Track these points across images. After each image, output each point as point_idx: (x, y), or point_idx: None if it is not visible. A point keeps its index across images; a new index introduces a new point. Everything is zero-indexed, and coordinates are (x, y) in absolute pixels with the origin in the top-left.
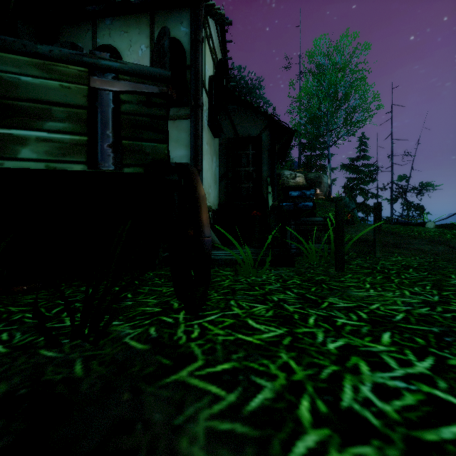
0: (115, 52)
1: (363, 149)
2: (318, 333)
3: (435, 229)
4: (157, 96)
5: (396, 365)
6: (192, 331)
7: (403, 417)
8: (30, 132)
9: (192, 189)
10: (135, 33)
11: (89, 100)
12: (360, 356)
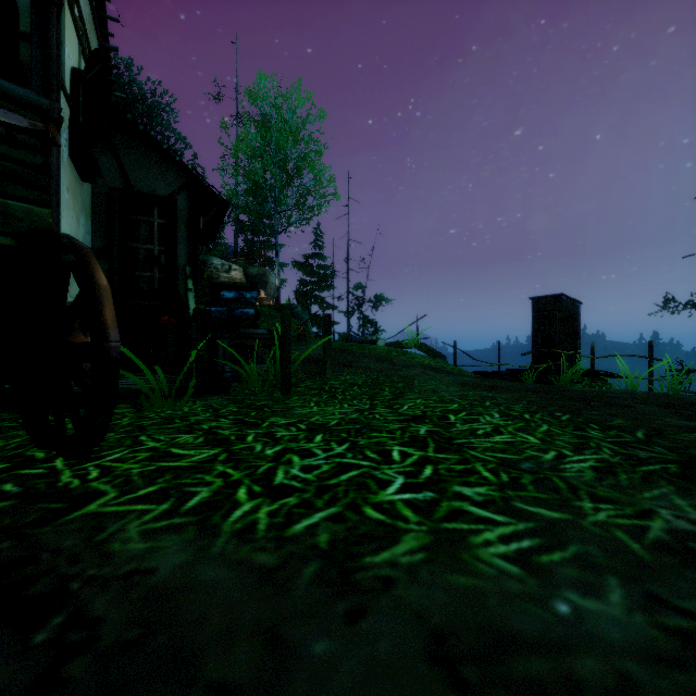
0: None
1: (318, 245)
2: (257, 446)
3: (385, 346)
4: (25, 132)
5: (322, 453)
6: (87, 474)
7: (319, 478)
8: None
9: (86, 276)
10: None
11: None
12: (295, 453)
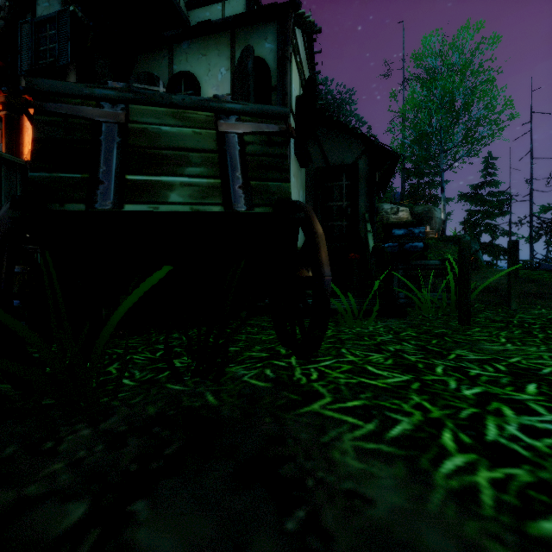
0: (193, 78)
1: (489, 172)
2: (449, 380)
3: None
4: (276, 135)
5: (545, 412)
6: (310, 374)
7: None
8: (175, 178)
9: (309, 228)
10: (214, 56)
11: (218, 144)
12: (502, 402)
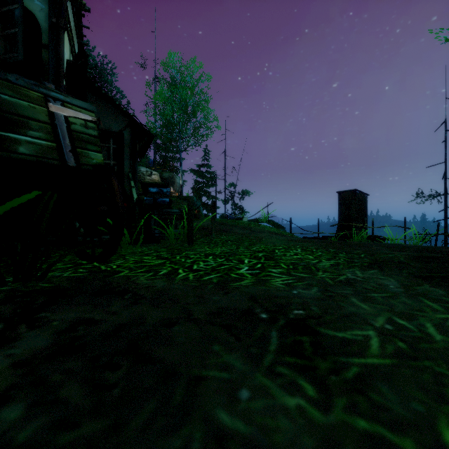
0: None
1: (206, 158)
2: (182, 259)
3: (247, 221)
4: (90, 122)
5: (212, 261)
6: (111, 266)
7: (212, 267)
8: (21, 137)
9: (111, 181)
10: None
11: (50, 119)
12: (200, 261)
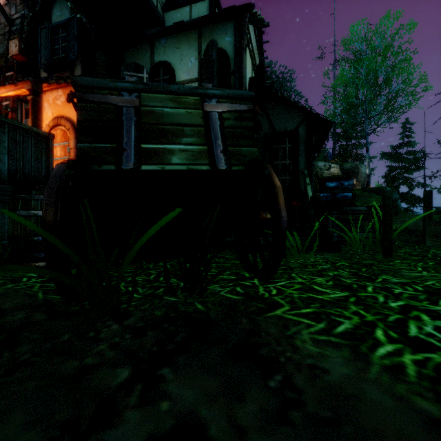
0: (169, 66)
1: (406, 135)
2: (378, 296)
3: None
4: (246, 112)
5: None
6: (270, 290)
7: None
8: (175, 146)
9: (270, 181)
10: (185, 48)
11: (204, 120)
12: (421, 311)
